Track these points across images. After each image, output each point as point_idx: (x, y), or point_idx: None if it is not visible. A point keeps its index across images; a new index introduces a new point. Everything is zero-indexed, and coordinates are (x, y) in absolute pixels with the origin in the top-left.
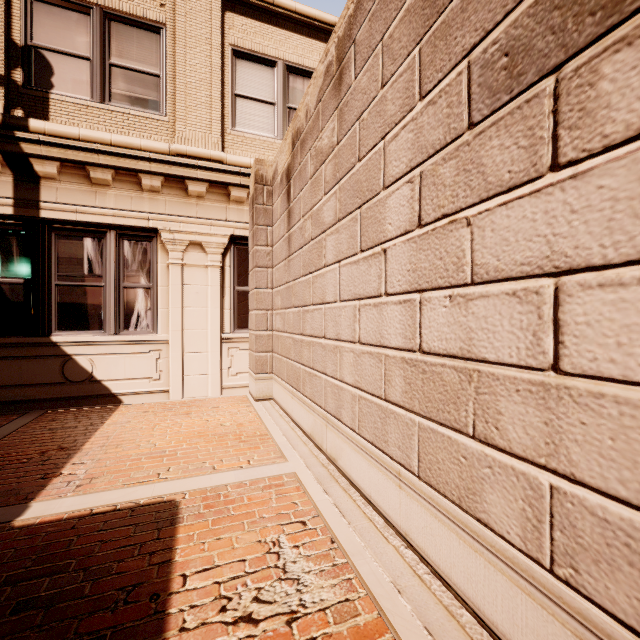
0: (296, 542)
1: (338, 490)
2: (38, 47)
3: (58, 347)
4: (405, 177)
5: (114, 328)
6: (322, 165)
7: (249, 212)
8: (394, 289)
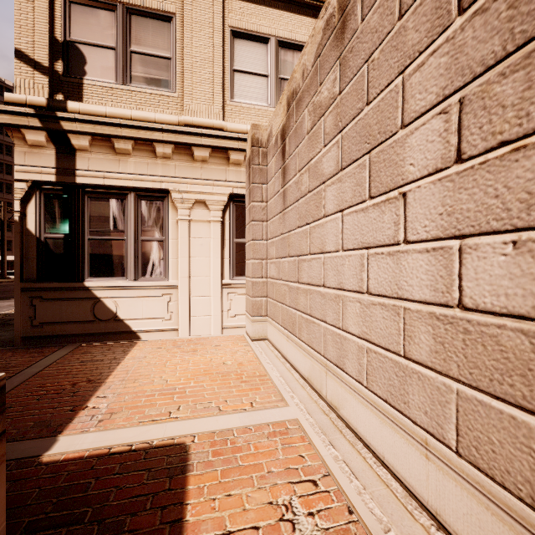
0: (310, 508)
1: (344, 443)
2: (74, 42)
3: (90, 291)
4: (435, 108)
5: (134, 275)
6: (321, 118)
7: (246, 173)
8: (418, 236)
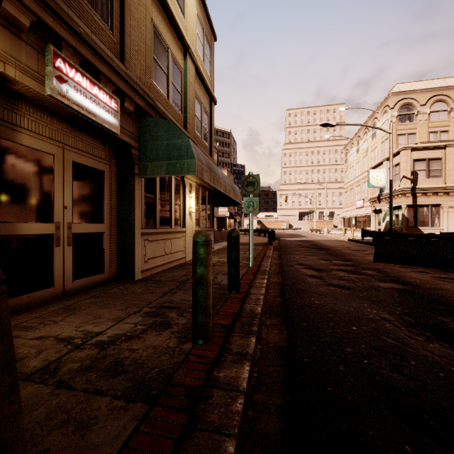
0: None
1: None
2: (415, 170)
3: (420, 230)
4: None
5: (430, 226)
6: None
7: None
8: None
